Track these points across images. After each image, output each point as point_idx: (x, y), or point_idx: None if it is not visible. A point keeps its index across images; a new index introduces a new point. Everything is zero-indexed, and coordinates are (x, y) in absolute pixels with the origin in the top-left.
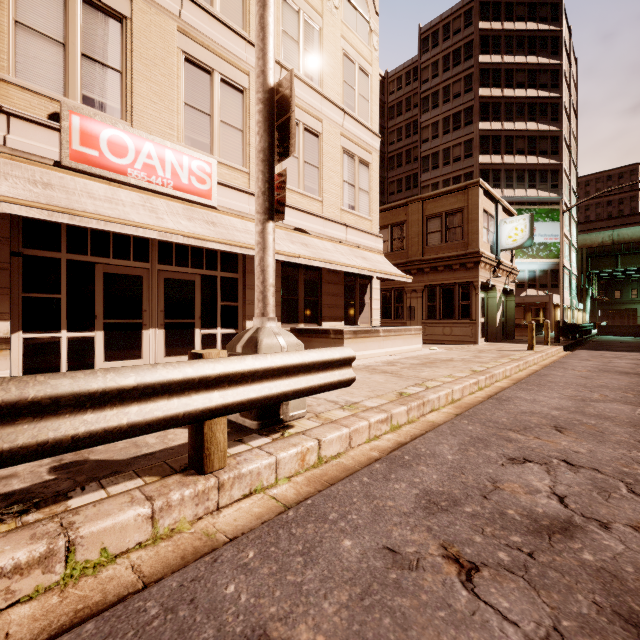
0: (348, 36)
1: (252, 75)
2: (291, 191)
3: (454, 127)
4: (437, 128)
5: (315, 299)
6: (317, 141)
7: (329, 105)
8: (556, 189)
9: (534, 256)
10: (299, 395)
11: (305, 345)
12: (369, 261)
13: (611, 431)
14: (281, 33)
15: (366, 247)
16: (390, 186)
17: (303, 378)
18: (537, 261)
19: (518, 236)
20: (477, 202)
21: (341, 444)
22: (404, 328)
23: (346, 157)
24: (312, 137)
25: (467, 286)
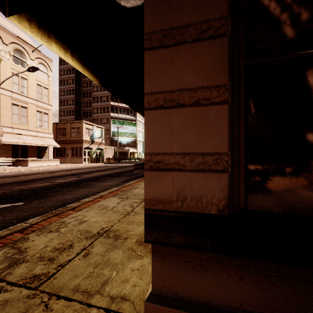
0: (39, 79)
1: (1, 95)
2: (16, 123)
3: (103, 89)
4: (98, 88)
5: (25, 151)
6: (26, 109)
7: (31, 99)
8: (135, 116)
9: (128, 136)
10: (2, 165)
11: (19, 163)
12: (45, 141)
13: (51, 170)
14: (12, 83)
15: (46, 137)
16: (83, 104)
17: (2, 164)
18: (129, 138)
19: (98, 135)
20: (83, 126)
21: (9, 171)
22: (52, 159)
23: (38, 112)
24: (24, 108)
25: (81, 148)
